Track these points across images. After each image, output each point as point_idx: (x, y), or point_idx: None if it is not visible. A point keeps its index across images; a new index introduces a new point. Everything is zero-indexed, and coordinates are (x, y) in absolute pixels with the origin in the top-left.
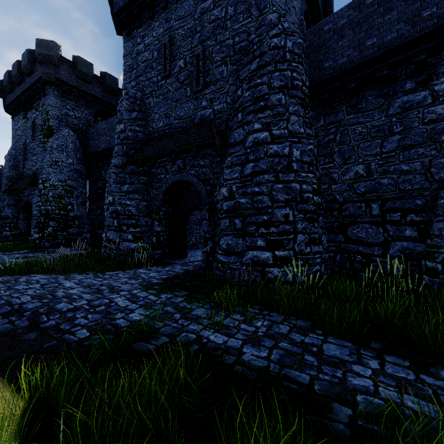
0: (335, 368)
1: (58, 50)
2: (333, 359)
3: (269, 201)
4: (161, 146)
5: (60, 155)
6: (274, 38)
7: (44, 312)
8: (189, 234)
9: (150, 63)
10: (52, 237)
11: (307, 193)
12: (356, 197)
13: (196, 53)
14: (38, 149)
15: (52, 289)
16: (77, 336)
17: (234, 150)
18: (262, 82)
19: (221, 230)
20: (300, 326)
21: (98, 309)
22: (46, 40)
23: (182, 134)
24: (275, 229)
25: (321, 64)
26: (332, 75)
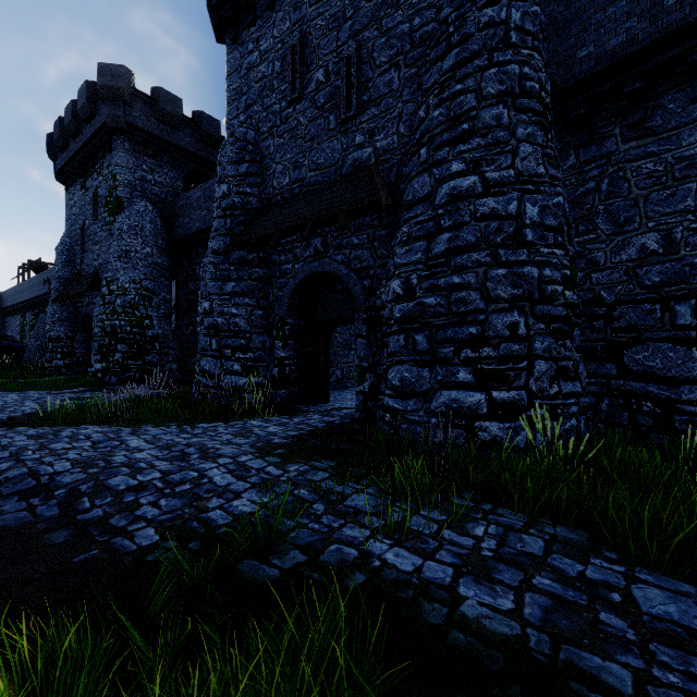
0: (684, 653)
1: (130, 80)
2: (669, 627)
3: (480, 300)
4: (286, 216)
5: (132, 241)
6: (486, 8)
7: (88, 492)
8: (332, 365)
9: (268, 81)
10: (121, 368)
11: (553, 285)
12: (643, 293)
13: (345, 55)
14: (101, 234)
15: (108, 451)
16: (136, 542)
17: (414, 214)
18: (465, 89)
19: (390, 355)
20: (566, 539)
21: (179, 490)
22: (112, 65)
23: (322, 194)
24: (491, 350)
25: (572, 53)
26: (595, 70)
